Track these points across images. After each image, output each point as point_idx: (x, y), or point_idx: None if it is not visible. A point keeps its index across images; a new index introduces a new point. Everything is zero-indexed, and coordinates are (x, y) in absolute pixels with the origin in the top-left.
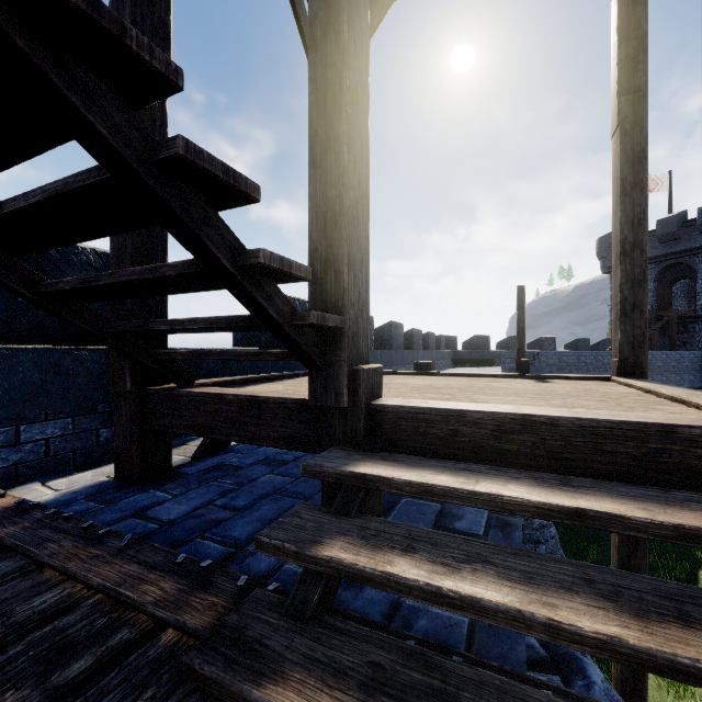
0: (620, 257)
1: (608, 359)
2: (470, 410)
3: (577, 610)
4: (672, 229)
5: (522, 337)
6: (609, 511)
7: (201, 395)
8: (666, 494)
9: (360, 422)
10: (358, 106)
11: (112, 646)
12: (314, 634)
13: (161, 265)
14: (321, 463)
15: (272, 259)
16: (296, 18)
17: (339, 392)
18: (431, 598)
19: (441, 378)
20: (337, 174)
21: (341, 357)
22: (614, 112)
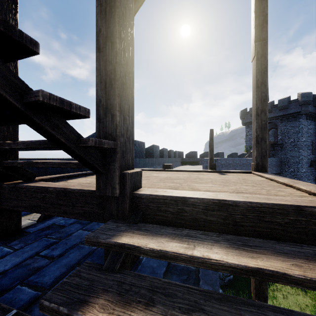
0: (256, 116)
1: (245, 161)
2: (189, 197)
3: None
4: (269, 108)
5: (212, 152)
6: (277, 270)
7: (34, 187)
8: (302, 249)
9: (126, 205)
10: (126, 19)
11: None
12: None
13: None
14: (98, 235)
15: (52, 99)
16: None
17: (113, 187)
18: None
19: (175, 173)
20: (112, 56)
21: (115, 166)
22: (253, 49)
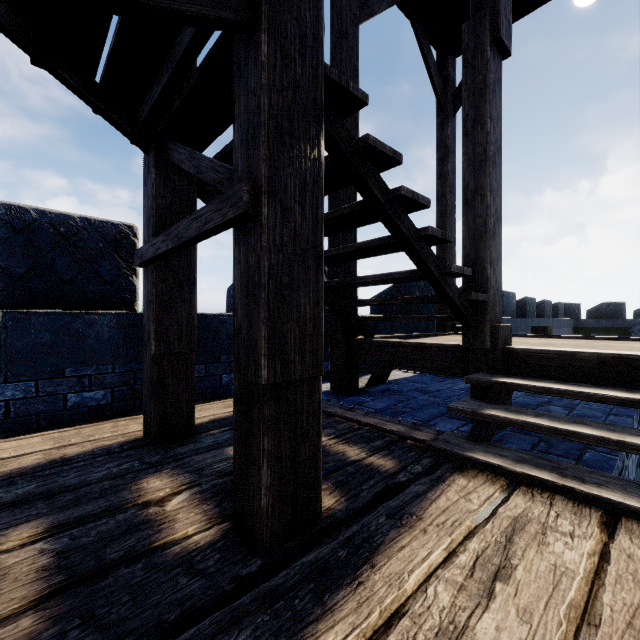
0: None
1: None
2: (579, 351)
3: (638, 440)
4: None
5: None
6: None
7: (385, 342)
8: None
9: (498, 358)
10: (495, 163)
11: (386, 441)
12: (485, 446)
13: (393, 273)
14: (477, 377)
15: (456, 269)
16: (426, 66)
17: (484, 339)
18: (551, 431)
19: (558, 340)
20: (482, 209)
21: (485, 318)
22: None
